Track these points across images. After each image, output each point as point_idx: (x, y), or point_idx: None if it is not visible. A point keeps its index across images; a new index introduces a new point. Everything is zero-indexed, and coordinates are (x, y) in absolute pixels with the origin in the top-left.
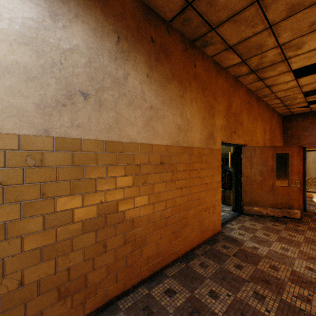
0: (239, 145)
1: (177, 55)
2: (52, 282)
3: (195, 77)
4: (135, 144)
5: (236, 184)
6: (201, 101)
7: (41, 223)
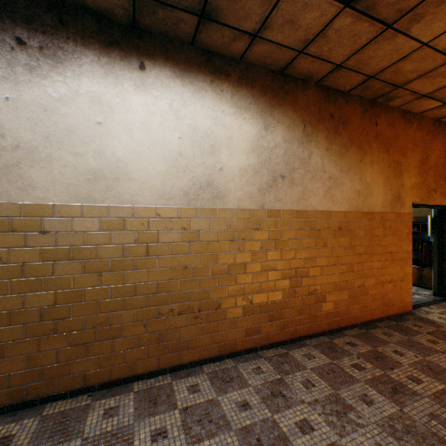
0: (444, 206)
1: (355, 120)
2: (265, 307)
3: (376, 136)
4: (317, 212)
5: (439, 259)
6: (383, 161)
7: (260, 266)
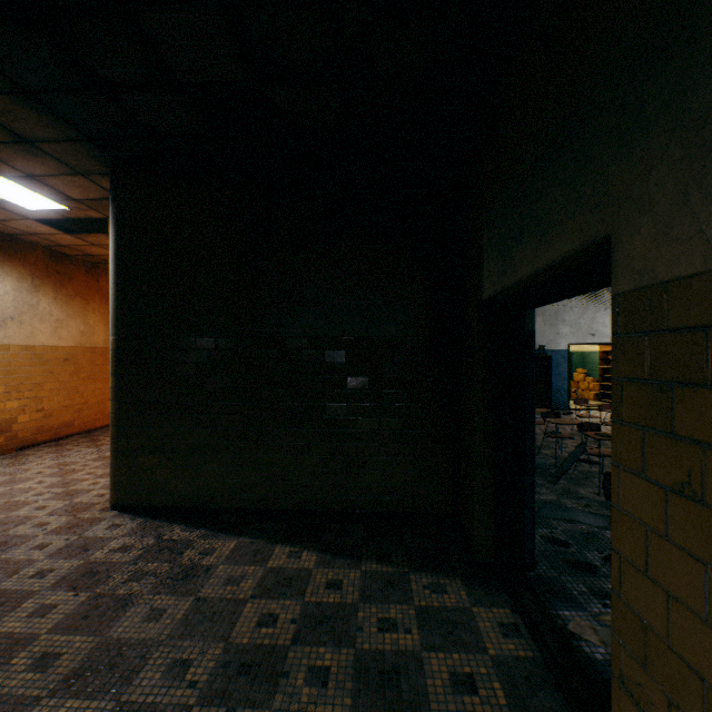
0: None
1: (81, 277)
2: None
3: (100, 290)
4: (46, 346)
5: None
6: (105, 309)
7: None
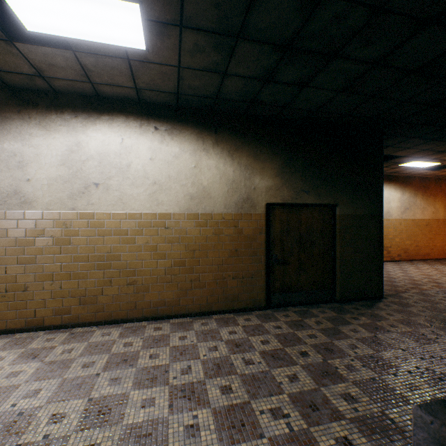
0: None
1: (431, 187)
2: (402, 248)
3: (440, 191)
4: (418, 219)
5: None
6: (443, 200)
7: (401, 236)
